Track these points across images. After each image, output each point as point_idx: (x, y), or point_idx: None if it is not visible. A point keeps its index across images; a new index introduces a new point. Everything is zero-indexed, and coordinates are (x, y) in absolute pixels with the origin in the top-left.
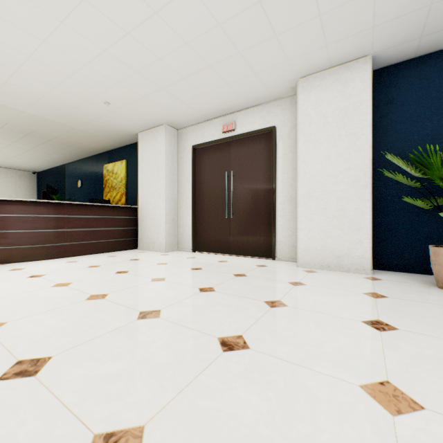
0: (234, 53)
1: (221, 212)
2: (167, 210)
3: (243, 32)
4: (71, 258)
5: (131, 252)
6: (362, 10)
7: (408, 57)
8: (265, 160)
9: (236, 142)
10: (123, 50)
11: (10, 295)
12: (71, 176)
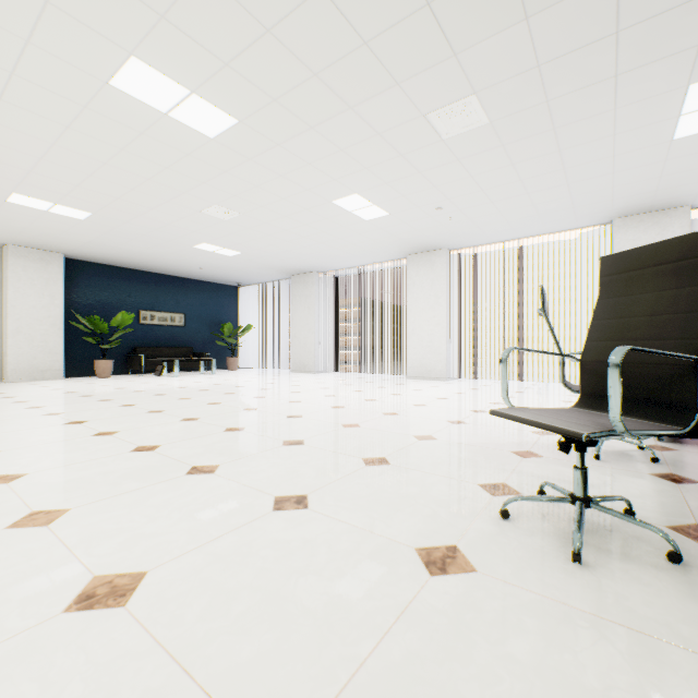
0: None
1: None
2: None
3: None
4: None
5: None
6: (71, 247)
7: (82, 260)
8: None
9: None
10: None
11: None
12: None
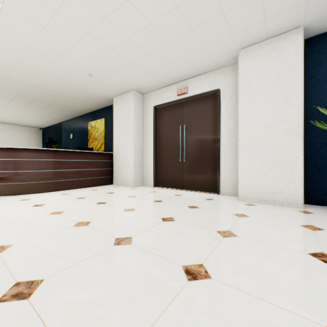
0: (188, 30)
1: (176, 157)
2: (134, 155)
3: (197, 12)
4: (65, 191)
5: (108, 187)
6: None
7: None
8: (211, 116)
9: (188, 103)
10: (102, 32)
11: (18, 220)
12: (66, 130)
